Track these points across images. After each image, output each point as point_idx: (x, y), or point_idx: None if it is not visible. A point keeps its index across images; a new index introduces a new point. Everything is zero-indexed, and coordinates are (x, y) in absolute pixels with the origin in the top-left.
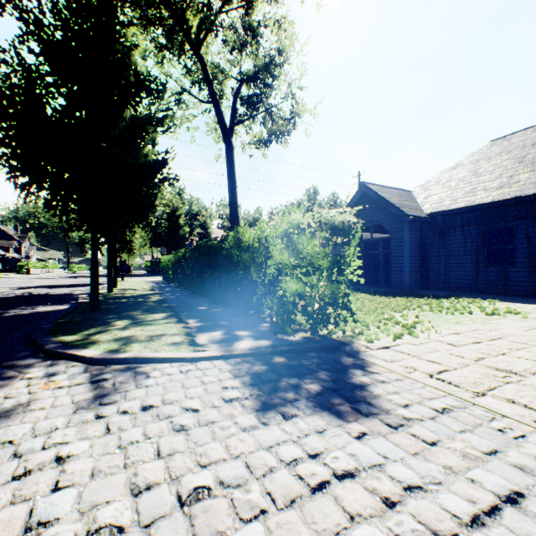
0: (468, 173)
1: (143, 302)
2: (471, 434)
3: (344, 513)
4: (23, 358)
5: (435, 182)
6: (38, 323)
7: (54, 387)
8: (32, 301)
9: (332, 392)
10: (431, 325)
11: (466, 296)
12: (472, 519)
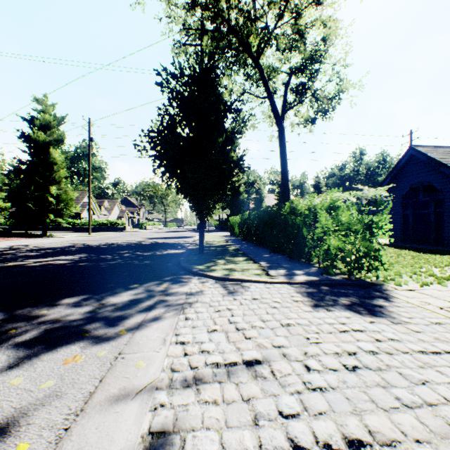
0: None
1: (226, 250)
2: (449, 333)
3: (354, 338)
4: (184, 275)
5: None
6: (175, 259)
7: (207, 287)
8: (162, 247)
9: (358, 305)
10: None
11: None
12: (421, 352)
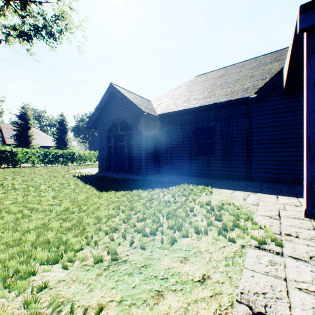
0: (185, 91)
1: None
2: None
3: None
4: None
5: (166, 96)
6: None
7: None
8: None
9: None
10: None
11: (185, 180)
12: None
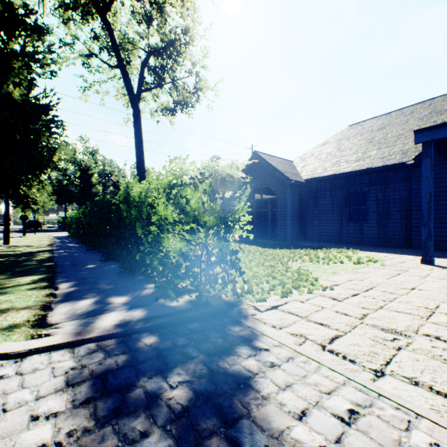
0: (334, 149)
1: (24, 261)
2: None
3: None
4: None
5: (310, 154)
6: None
7: None
8: None
9: (204, 402)
10: (314, 277)
11: (334, 246)
12: None
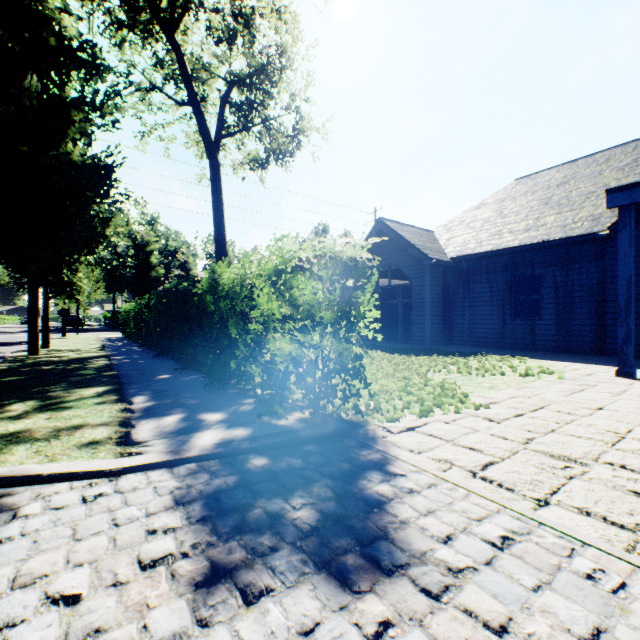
0: (493, 214)
1: (77, 370)
2: (552, 593)
3: None
4: None
5: (459, 222)
6: None
7: None
8: None
9: (334, 523)
10: (463, 392)
11: (494, 352)
12: None
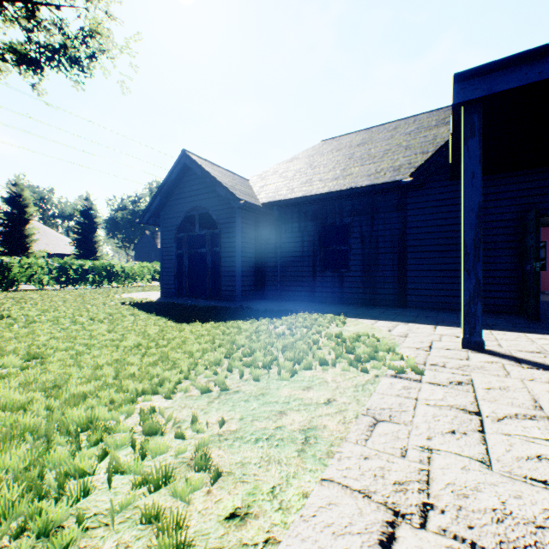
0: (304, 165)
1: None
2: None
3: None
4: None
5: (273, 172)
6: None
7: None
8: None
9: None
10: None
11: (305, 308)
12: None
